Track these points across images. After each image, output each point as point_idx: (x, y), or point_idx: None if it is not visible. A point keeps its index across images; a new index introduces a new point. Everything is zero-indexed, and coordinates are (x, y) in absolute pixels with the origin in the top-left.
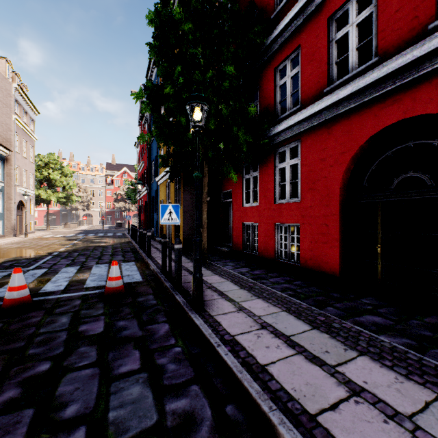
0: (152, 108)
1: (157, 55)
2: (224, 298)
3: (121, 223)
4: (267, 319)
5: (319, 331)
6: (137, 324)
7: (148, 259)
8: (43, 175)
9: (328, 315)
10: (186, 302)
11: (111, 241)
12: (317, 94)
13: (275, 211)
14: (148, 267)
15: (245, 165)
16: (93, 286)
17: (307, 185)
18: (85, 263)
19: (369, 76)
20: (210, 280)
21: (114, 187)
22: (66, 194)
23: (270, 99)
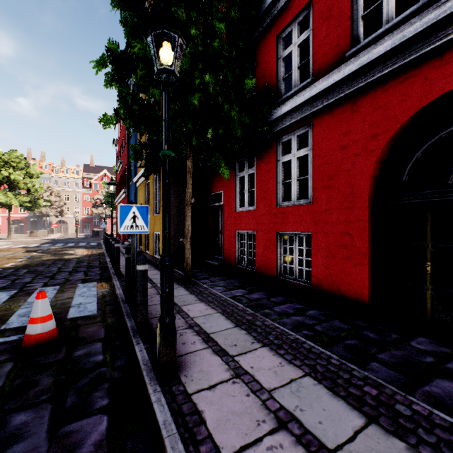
0: (117, 80)
1: (123, 8)
2: (211, 347)
3: (98, 231)
4: (284, 398)
5: (382, 430)
6: (50, 419)
7: (116, 277)
8: (2, 175)
9: (379, 382)
10: (149, 362)
11: (79, 252)
12: (336, 61)
13: (277, 216)
14: (112, 290)
15: (239, 161)
16: (15, 326)
17: (321, 182)
18: (27, 286)
19: (420, 20)
20: (192, 312)
21: (93, 192)
22: (32, 198)
23: (271, 75)
